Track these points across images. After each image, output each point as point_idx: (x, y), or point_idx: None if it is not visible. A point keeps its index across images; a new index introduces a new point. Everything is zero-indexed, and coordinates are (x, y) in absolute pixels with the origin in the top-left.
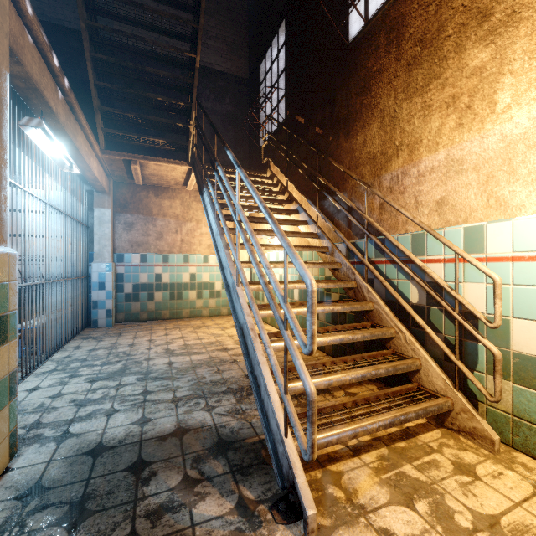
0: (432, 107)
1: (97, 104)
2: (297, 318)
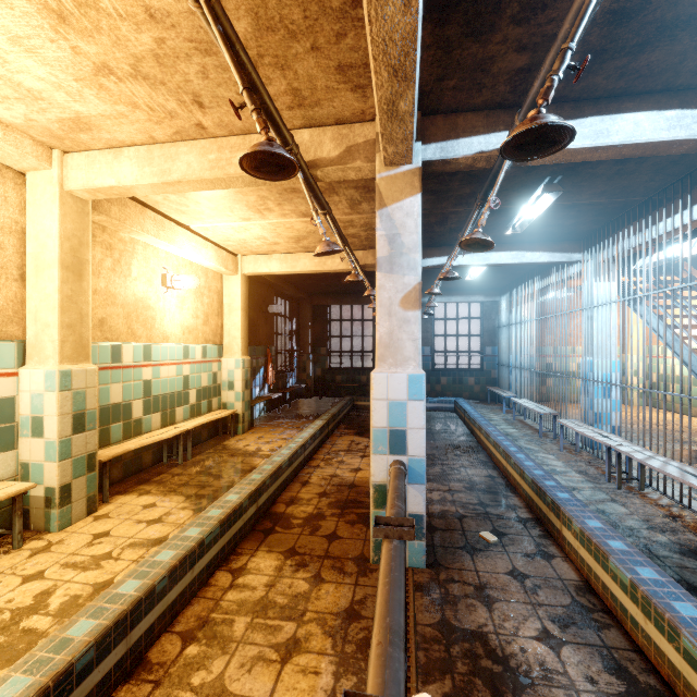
0: None
1: None
2: None
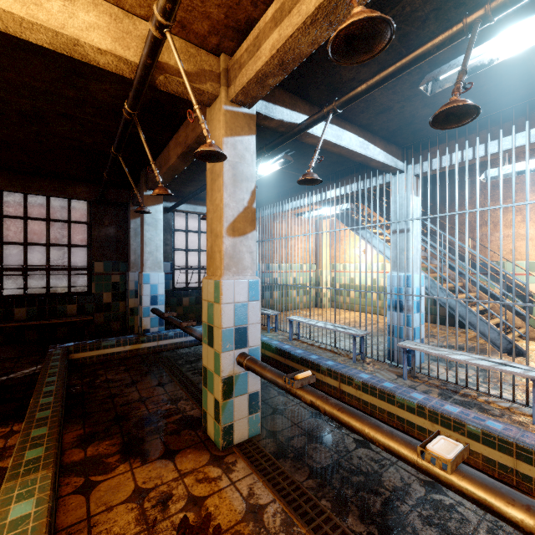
0: (508, 209)
1: None
2: None
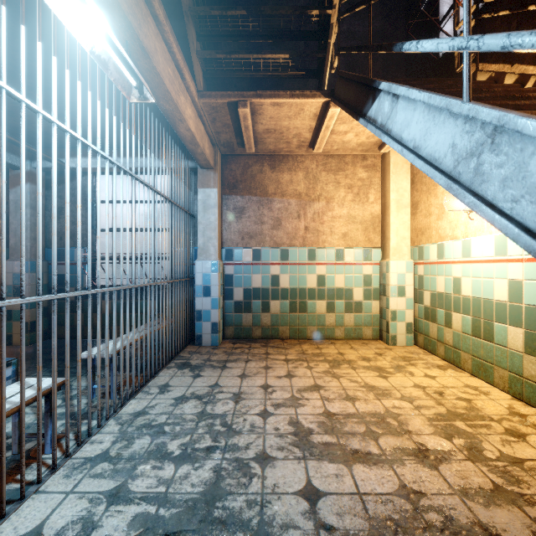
0: None
1: (188, 4)
2: None
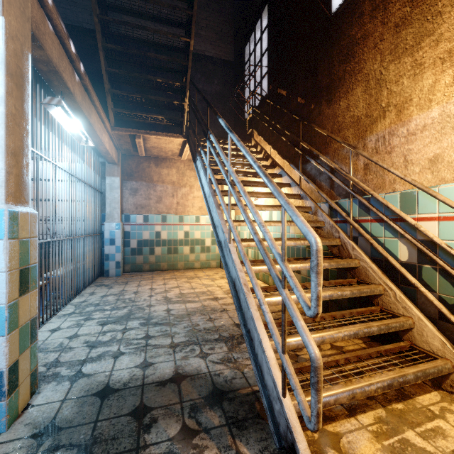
0: (424, 65)
1: (108, 87)
2: (280, 272)
